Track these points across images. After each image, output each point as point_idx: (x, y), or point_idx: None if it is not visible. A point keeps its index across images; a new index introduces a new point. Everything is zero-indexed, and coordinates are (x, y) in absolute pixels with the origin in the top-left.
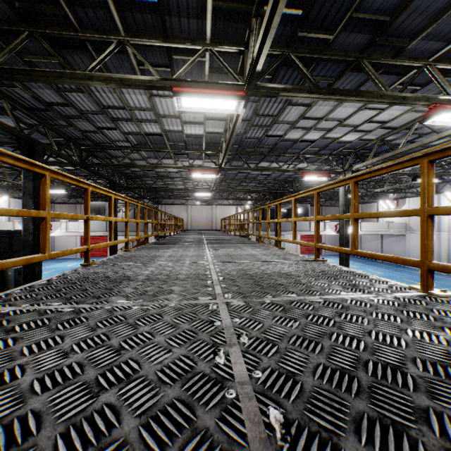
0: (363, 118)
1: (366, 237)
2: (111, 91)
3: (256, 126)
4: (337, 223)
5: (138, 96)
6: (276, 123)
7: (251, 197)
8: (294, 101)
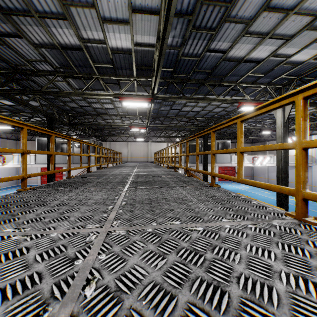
0: None
1: (272, 167)
2: None
3: (199, 29)
4: (253, 156)
5: None
6: (226, 21)
7: (179, 135)
8: None
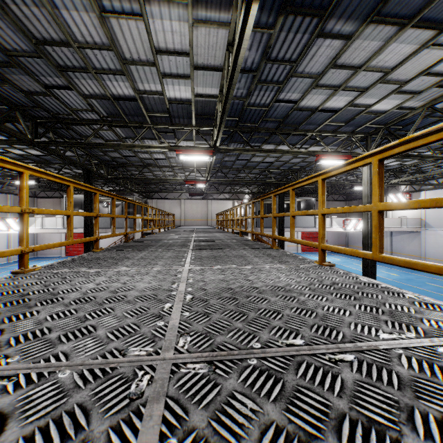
0: (420, 66)
1: None
2: (36, 4)
3: (265, 83)
4: (345, 219)
5: (83, 17)
6: (293, 76)
7: (249, 191)
8: (327, 29)
